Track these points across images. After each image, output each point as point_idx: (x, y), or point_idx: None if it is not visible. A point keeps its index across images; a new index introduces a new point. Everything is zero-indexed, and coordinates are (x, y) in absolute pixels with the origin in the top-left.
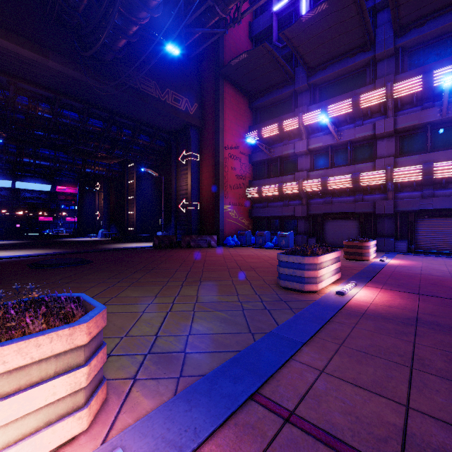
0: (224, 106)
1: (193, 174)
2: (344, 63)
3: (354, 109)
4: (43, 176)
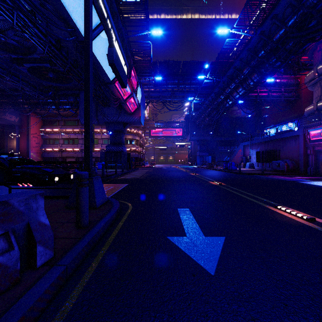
0: (31, 120)
1: (17, 142)
2: (71, 118)
3: (73, 131)
4: None
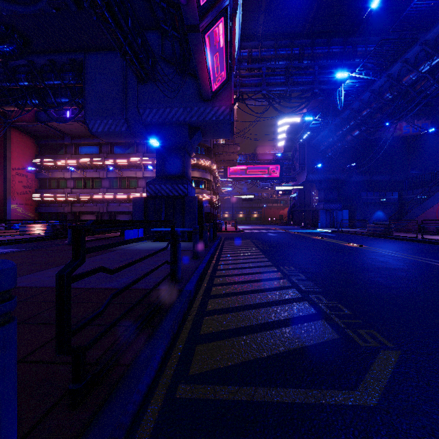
0: (12, 143)
1: None
2: (88, 140)
3: (91, 164)
4: None
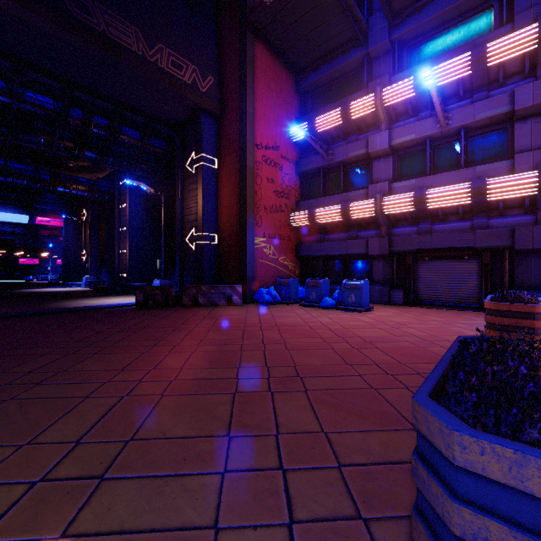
0: (256, 79)
1: (207, 189)
2: None
3: (474, 69)
4: (17, 204)
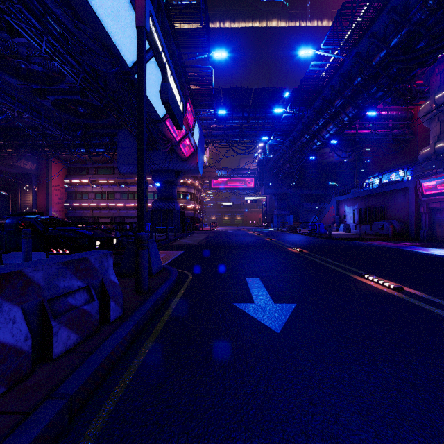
0: (52, 168)
1: (34, 196)
2: (105, 164)
3: (107, 182)
4: None
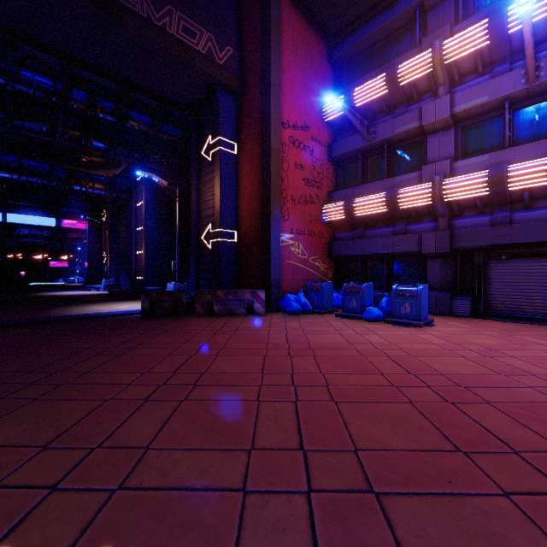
0: (282, 45)
1: (225, 178)
2: None
3: None
4: (45, 207)
